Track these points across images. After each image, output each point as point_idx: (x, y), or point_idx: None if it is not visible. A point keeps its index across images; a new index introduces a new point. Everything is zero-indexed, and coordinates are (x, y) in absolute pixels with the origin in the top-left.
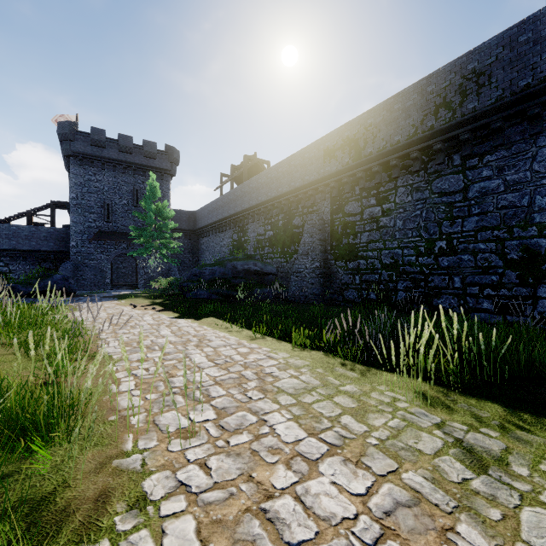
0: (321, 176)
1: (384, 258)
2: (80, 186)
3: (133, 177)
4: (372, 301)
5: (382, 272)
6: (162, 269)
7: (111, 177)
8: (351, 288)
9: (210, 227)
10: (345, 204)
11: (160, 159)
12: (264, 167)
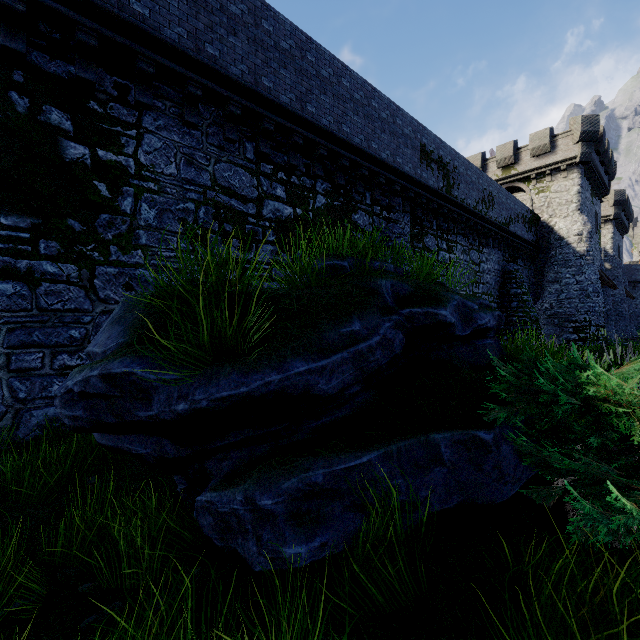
0: (418, 177)
1: None
2: None
3: None
4: None
5: None
6: None
7: None
8: None
9: None
10: (425, 233)
11: None
12: None
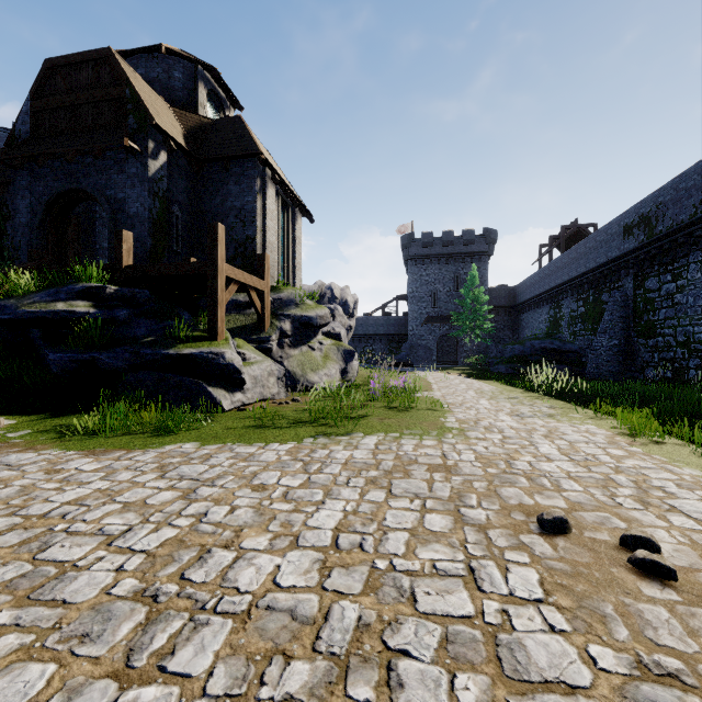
0: (620, 253)
1: (678, 336)
2: (415, 282)
3: (454, 266)
4: (668, 380)
5: (676, 350)
6: (479, 347)
7: (436, 269)
8: (651, 367)
9: (528, 303)
10: (645, 280)
11: (478, 244)
12: (588, 232)
